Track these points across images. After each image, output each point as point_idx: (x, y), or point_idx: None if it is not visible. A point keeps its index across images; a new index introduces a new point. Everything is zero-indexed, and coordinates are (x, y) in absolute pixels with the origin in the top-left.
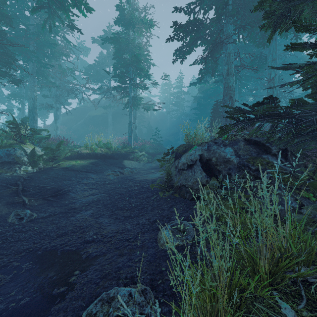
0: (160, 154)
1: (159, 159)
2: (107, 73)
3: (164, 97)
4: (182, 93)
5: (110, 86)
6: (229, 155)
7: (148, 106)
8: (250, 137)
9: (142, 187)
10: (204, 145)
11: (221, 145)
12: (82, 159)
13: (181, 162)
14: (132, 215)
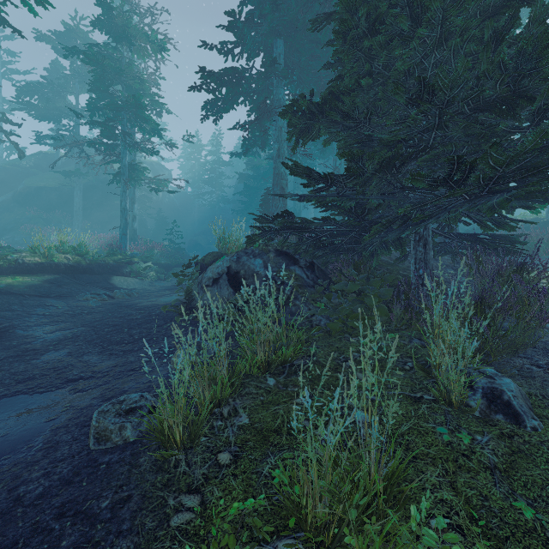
0: (180, 266)
1: (176, 273)
2: (76, 114)
3: (189, 166)
4: (220, 165)
5: (78, 135)
6: (258, 267)
7: (159, 183)
8: (282, 248)
9: (149, 314)
10: (234, 256)
11: (251, 256)
12: (27, 273)
13: (206, 276)
14: (136, 349)
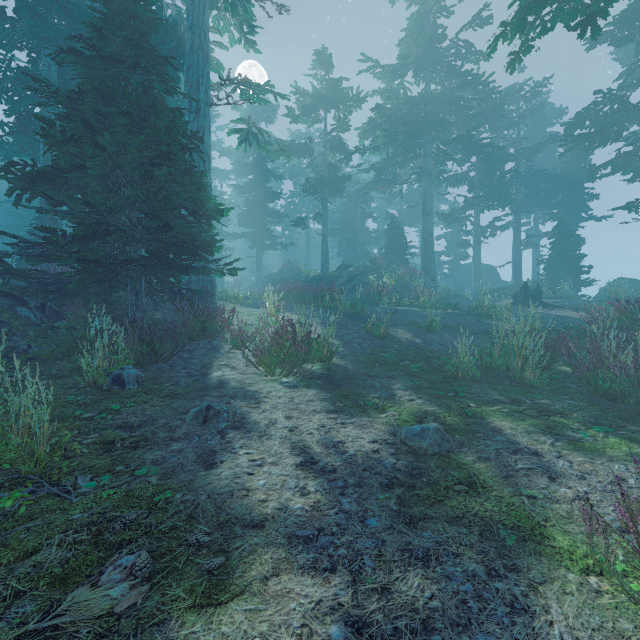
0: None
1: None
2: None
3: None
4: None
5: None
6: None
7: None
8: (9, 290)
9: None
10: None
11: None
12: None
13: None
14: None
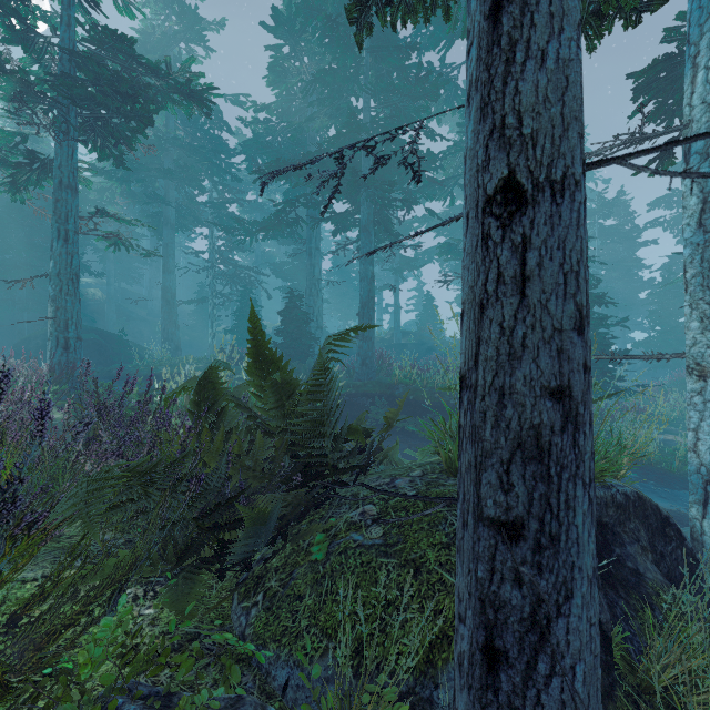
0: None
1: None
2: None
3: None
4: None
5: None
6: None
7: None
8: None
9: None
10: None
11: None
12: None
13: None
14: None
